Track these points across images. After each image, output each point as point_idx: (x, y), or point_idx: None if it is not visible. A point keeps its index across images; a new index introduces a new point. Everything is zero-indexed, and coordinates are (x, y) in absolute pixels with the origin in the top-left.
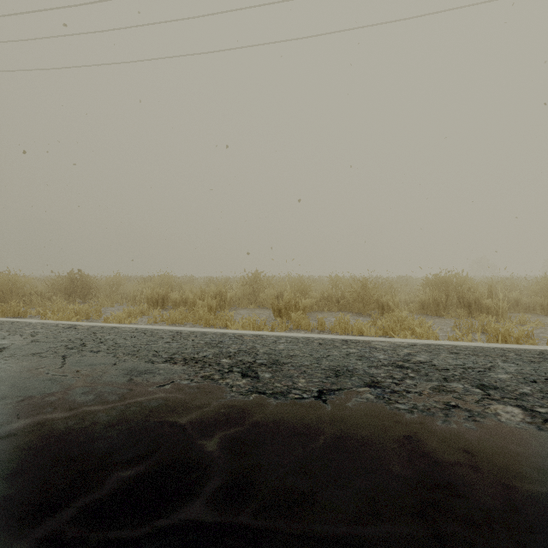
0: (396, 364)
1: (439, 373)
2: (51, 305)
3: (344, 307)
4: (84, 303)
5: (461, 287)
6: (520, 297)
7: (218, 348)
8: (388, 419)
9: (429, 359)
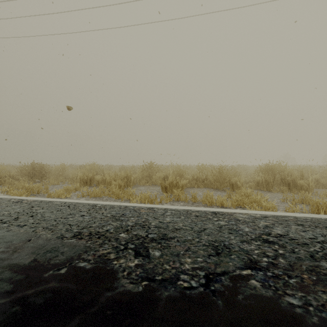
0: (262, 238)
1: (303, 249)
2: (16, 184)
3: (207, 185)
4: (40, 182)
5: (282, 172)
6: (319, 178)
7: (120, 222)
8: (290, 326)
9: (285, 231)
